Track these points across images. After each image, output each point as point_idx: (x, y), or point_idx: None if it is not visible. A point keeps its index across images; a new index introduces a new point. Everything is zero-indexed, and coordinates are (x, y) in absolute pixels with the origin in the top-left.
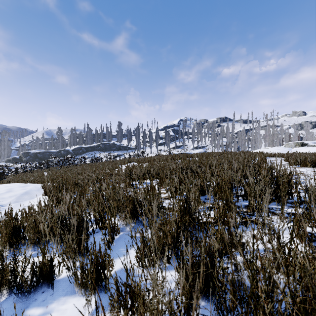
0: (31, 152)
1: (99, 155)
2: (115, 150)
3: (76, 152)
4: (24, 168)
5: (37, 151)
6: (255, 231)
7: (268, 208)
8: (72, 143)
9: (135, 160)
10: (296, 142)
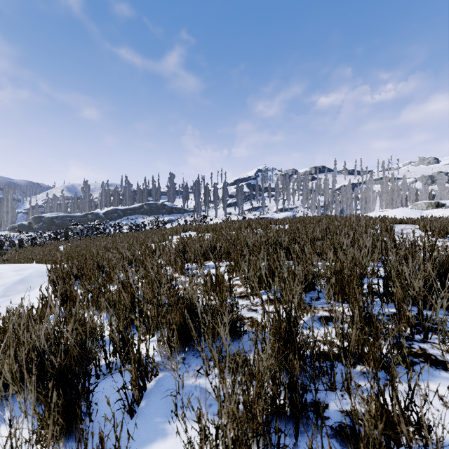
0: (45, 217)
1: (143, 221)
2: (165, 213)
3: (110, 217)
4: (32, 239)
5: (54, 215)
6: (434, 383)
7: (435, 322)
8: (103, 203)
9: (193, 228)
10: (428, 202)
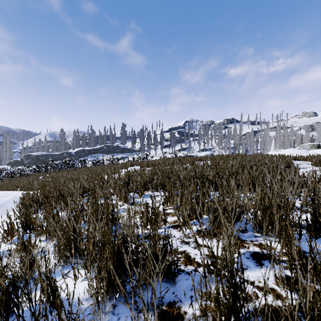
0: (33, 155)
1: (103, 158)
2: (118, 152)
3: (79, 155)
4: (20, 171)
5: (39, 153)
6: None
7: None
8: (75, 145)
9: (138, 163)
10: (312, 144)
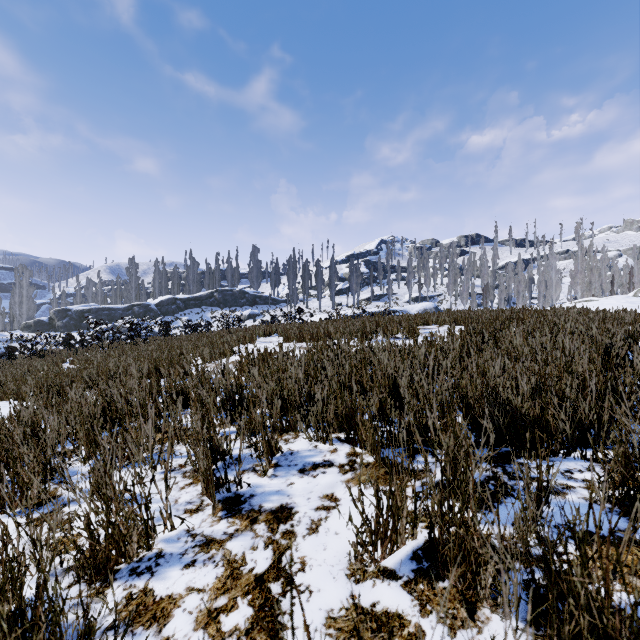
0: (72, 310)
1: (212, 316)
2: (244, 304)
3: (165, 310)
4: (32, 346)
5: (85, 307)
6: None
7: None
8: (157, 290)
9: (280, 330)
10: None
